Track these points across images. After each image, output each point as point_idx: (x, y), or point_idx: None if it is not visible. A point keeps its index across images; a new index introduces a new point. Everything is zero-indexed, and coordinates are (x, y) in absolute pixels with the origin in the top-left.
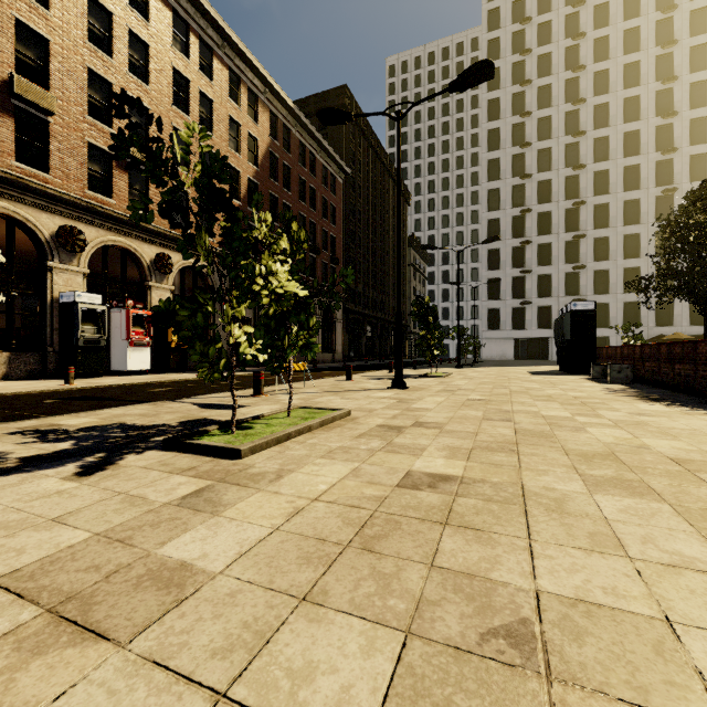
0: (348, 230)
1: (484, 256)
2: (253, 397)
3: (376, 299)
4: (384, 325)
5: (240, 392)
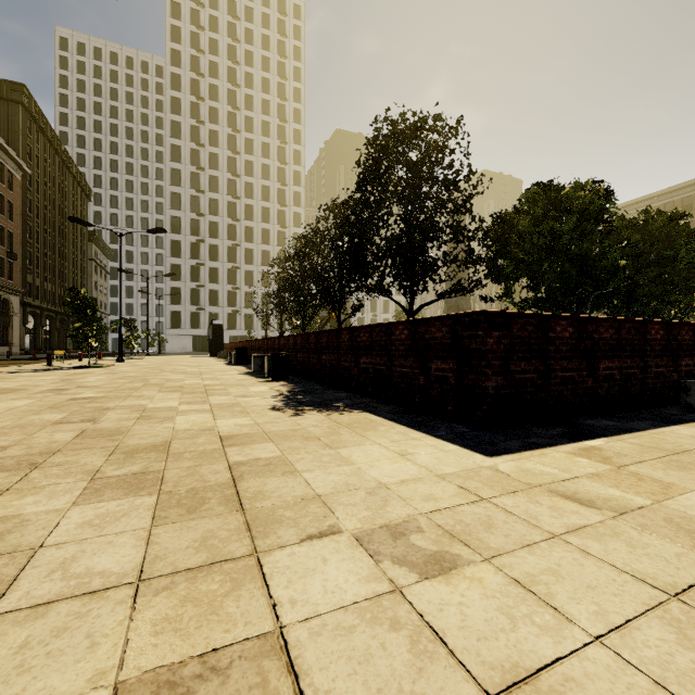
0: (26, 225)
1: (168, 268)
2: (49, 365)
3: (55, 293)
4: (64, 318)
5: (30, 365)
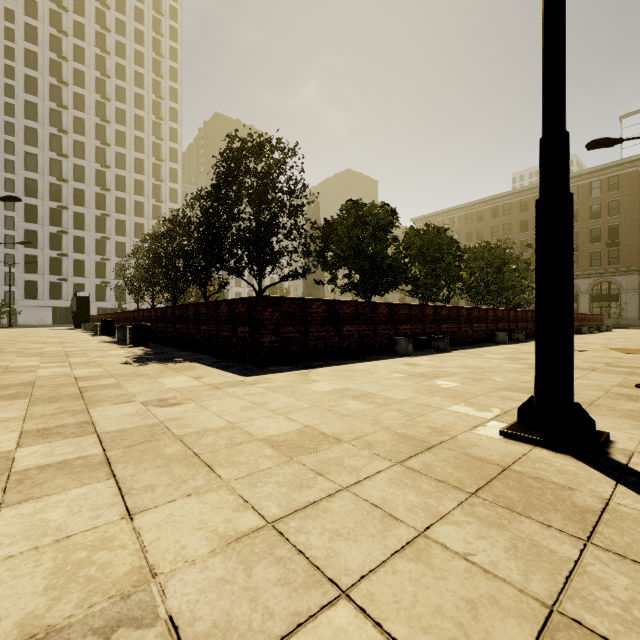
0: None
1: (21, 234)
2: None
3: None
4: None
5: None
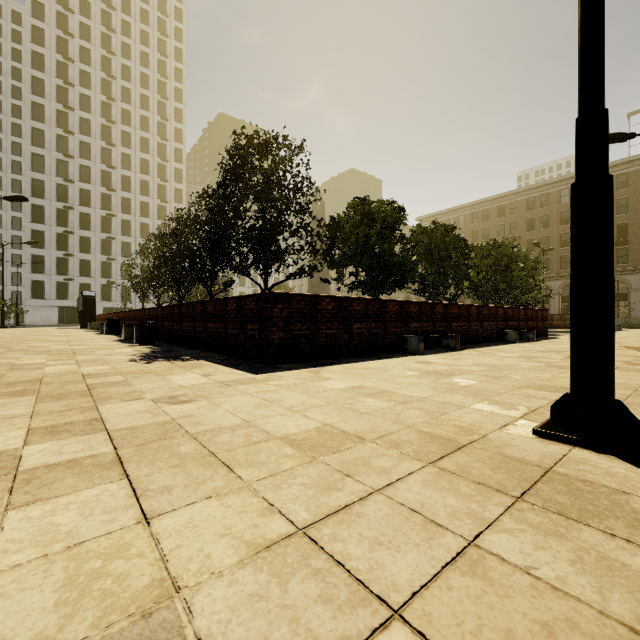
0: None
1: (28, 234)
2: None
3: None
4: None
5: None
